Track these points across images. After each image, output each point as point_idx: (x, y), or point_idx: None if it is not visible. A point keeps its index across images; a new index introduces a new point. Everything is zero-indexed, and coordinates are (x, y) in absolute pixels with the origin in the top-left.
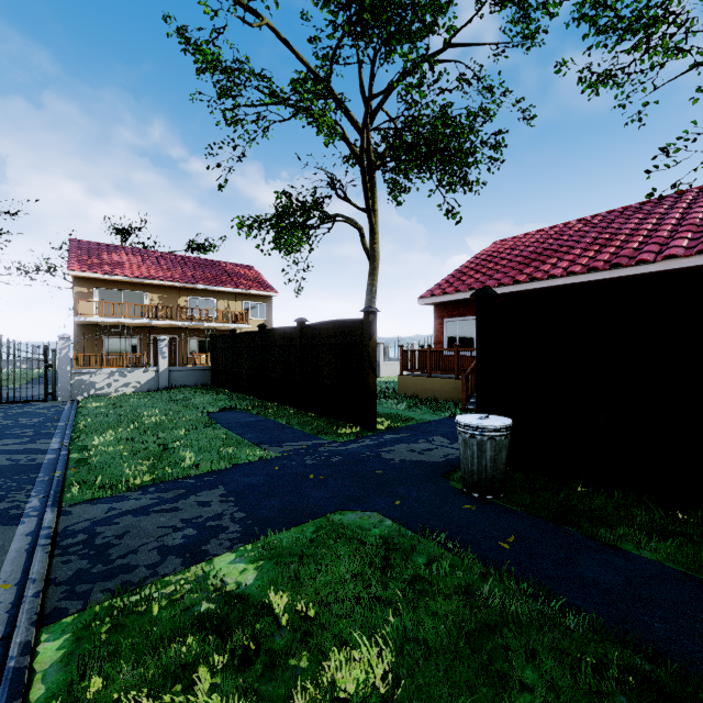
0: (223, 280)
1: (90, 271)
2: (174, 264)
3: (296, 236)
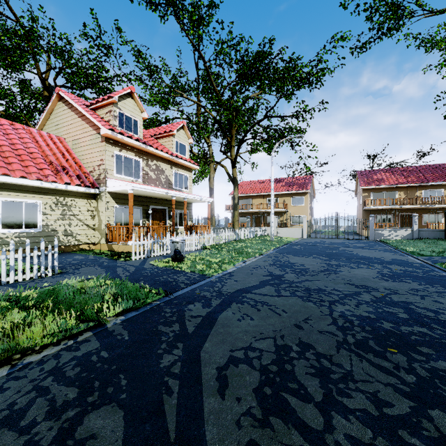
0: None
1: (369, 186)
2: (411, 173)
3: None
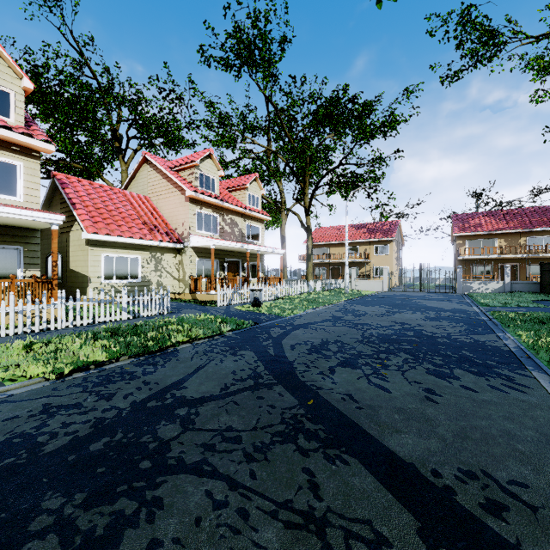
0: None
1: (464, 232)
2: (515, 216)
3: None
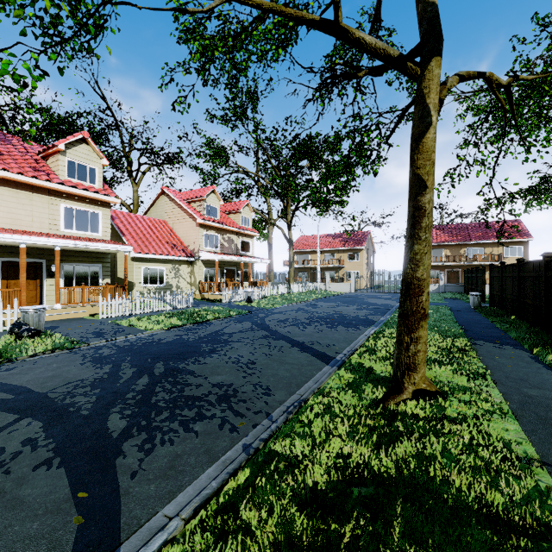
0: (489, 236)
1: None
2: (459, 230)
3: (546, 198)
